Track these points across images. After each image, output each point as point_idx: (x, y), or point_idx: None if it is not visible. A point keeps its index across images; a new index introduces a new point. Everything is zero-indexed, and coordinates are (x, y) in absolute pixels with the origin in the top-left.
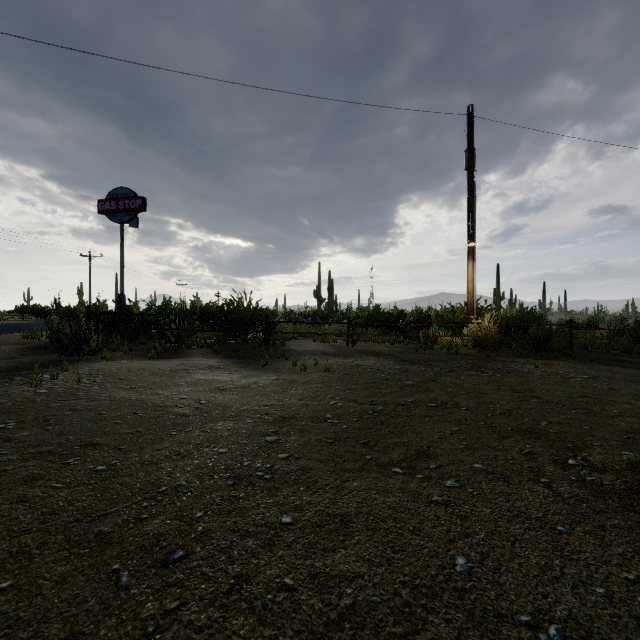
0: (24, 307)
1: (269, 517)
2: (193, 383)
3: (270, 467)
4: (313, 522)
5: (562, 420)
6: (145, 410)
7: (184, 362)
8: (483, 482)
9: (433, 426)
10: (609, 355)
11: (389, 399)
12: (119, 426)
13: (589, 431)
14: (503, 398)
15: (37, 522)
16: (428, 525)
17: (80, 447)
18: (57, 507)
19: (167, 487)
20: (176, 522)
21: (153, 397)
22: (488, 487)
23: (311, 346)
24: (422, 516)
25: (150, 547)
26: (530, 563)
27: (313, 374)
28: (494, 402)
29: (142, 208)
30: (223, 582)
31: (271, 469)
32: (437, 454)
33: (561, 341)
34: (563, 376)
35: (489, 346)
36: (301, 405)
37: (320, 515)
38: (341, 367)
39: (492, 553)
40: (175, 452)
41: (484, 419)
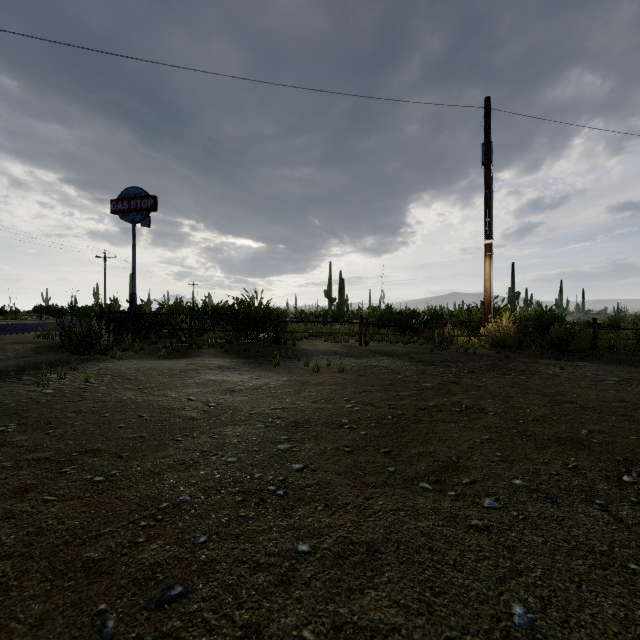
0: (42, 307)
1: (283, 544)
2: (202, 384)
3: (283, 480)
4: (334, 552)
5: (604, 428)
6: (151, 413)
7: (194, 362)
8: (528, 503)
9: (460, 434)
10: (637, 356)
11: (408, 402)
12: (122, 430)
13: (638, 441)
14: (533, 402)
15: (20, 544)
16: (471, 558)
17: (79, 454)
18: (45, 526)
19: (168, 503)
20: (176, 548)
21: (160, 399)
22: (535, 509)
23: (323, 346)
24: (462, 546)
25: (144, 581)
26: (606, 615)
27: (326, 375)
28: (523, 407)
29: (154, 207)
30: (228, 634)
31: (284, 483)
32: (469, 467)
33: (585, 341)
34: (593, 379)
35: (508, 346)
36: (315, 408)
37: (342, 543)
38: (355, 368)
39: (555, 599)
40: (180, 461)
41: (516, 426)
